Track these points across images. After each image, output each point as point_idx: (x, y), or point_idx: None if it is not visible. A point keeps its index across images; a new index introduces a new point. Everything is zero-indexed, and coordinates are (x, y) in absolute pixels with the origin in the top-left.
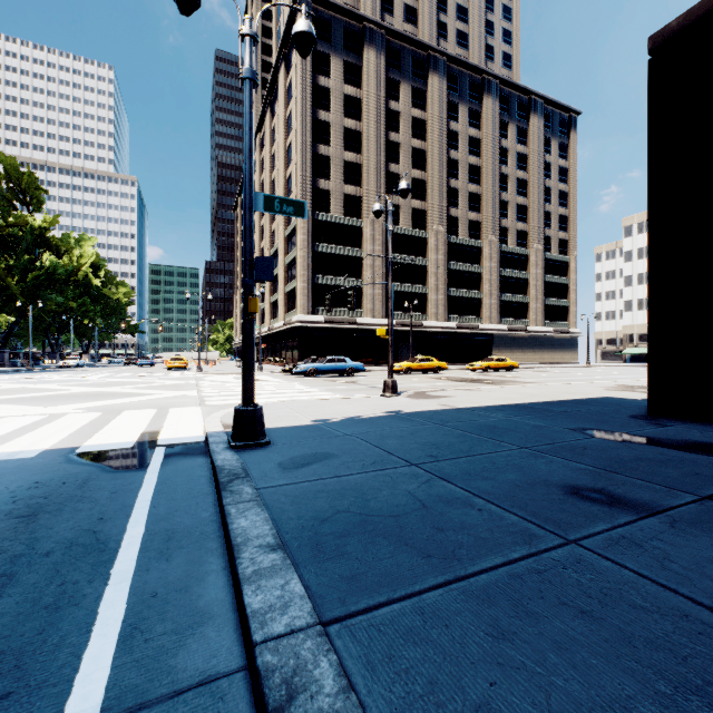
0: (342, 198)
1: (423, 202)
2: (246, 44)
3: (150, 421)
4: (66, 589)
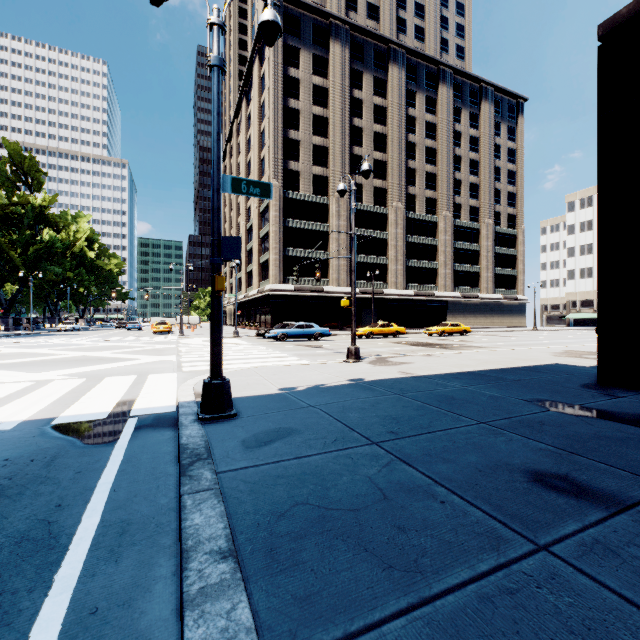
0: (310, 178)
1: (384, 181)
2: (214, 32)
3: (128, 389)
4: (2, 602)
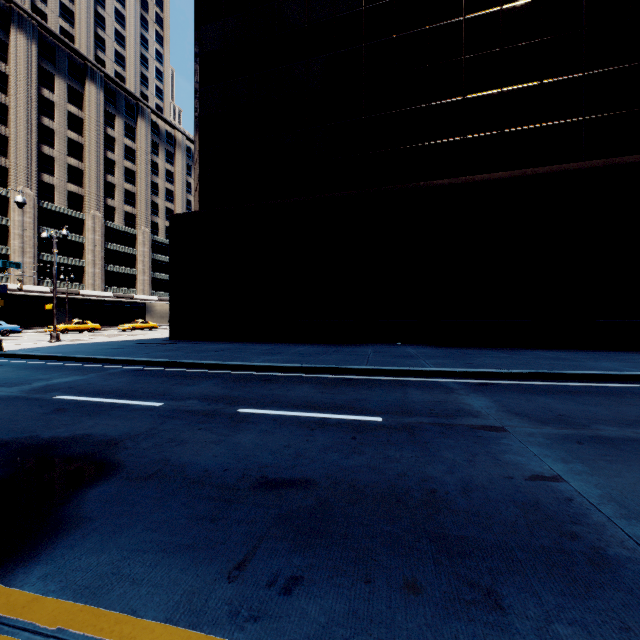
0: None
1: (81, 188)
2: None
3: None
4: None
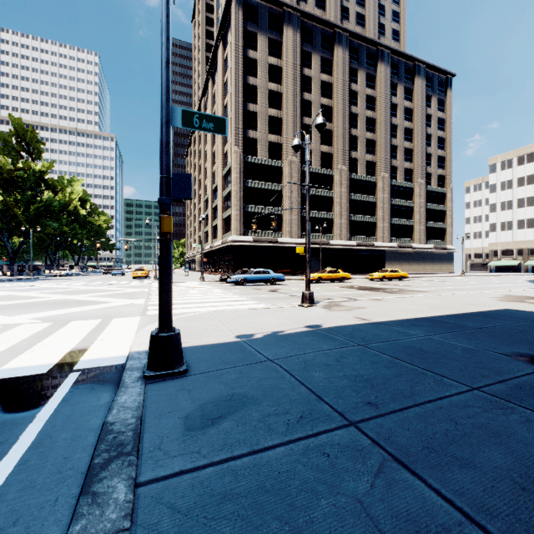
0: (266, 145)
1: (330, 147)
2: None
3: (87, 334)
4: None
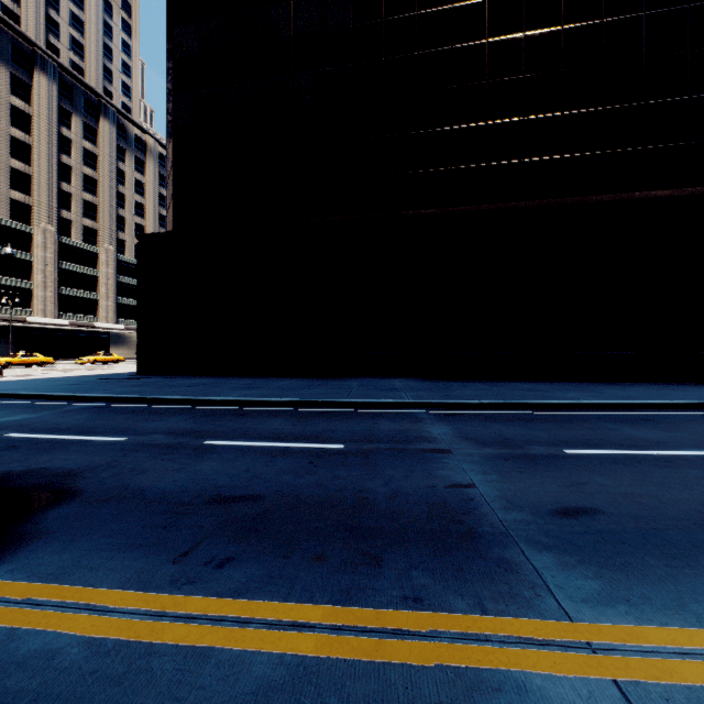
0: None
1: (28, 196)
2: None
3: None
4: None
